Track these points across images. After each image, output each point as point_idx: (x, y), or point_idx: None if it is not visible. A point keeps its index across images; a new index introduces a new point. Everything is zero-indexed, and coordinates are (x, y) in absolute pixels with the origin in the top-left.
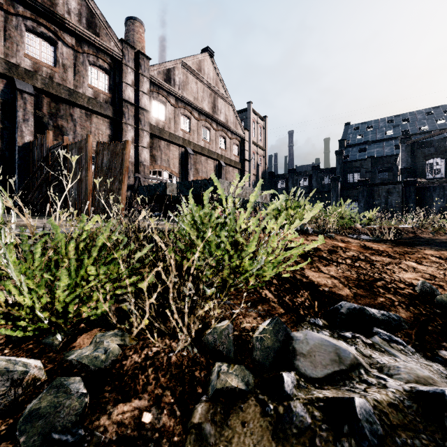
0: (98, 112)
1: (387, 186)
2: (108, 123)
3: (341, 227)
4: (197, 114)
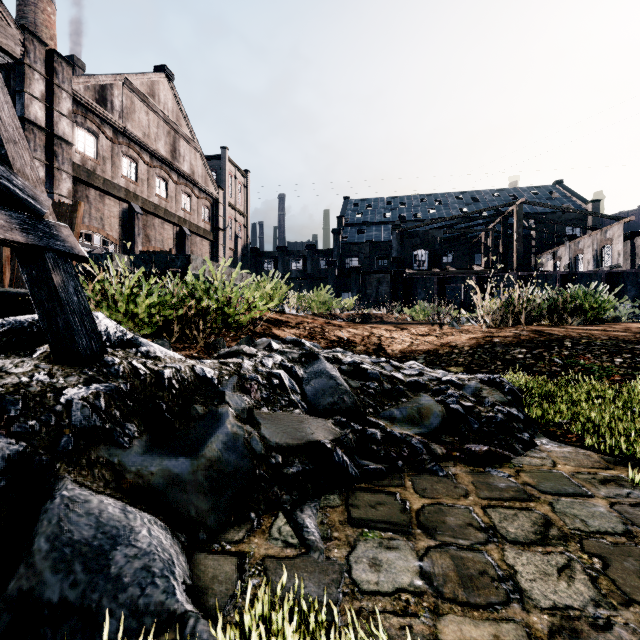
0: None
1: (378, 275)
2: None
3: (322, 312)
4: (148, 158)
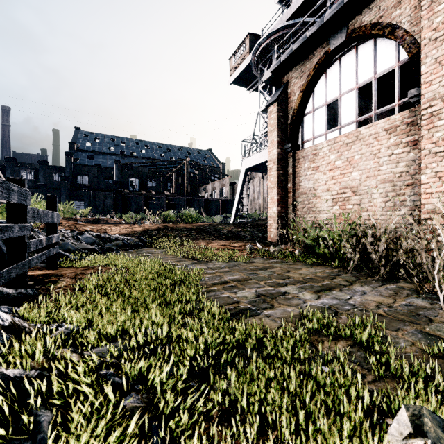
0: None
1: (104, 193)
2: None
3: (67, 217)
4: None
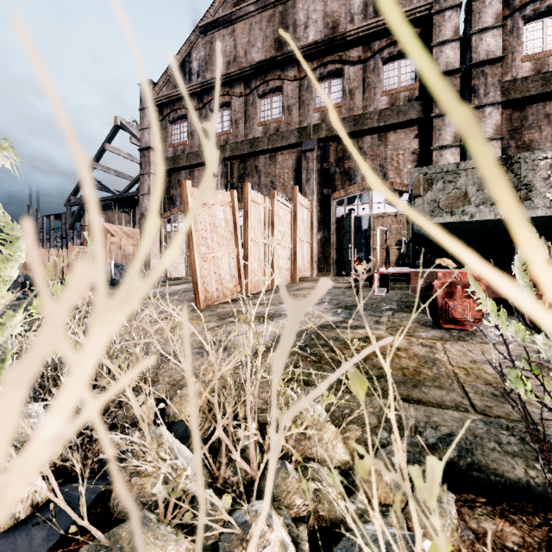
0: (395, 124)
1: None
2: (413, 132)
3: None
4: None
